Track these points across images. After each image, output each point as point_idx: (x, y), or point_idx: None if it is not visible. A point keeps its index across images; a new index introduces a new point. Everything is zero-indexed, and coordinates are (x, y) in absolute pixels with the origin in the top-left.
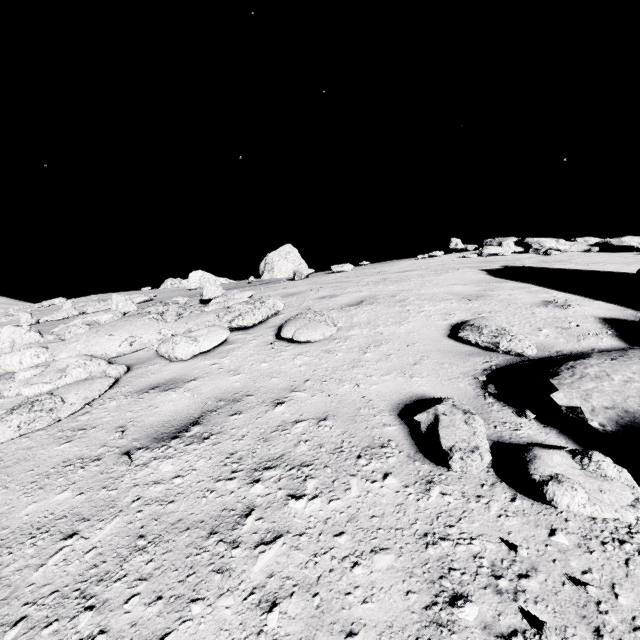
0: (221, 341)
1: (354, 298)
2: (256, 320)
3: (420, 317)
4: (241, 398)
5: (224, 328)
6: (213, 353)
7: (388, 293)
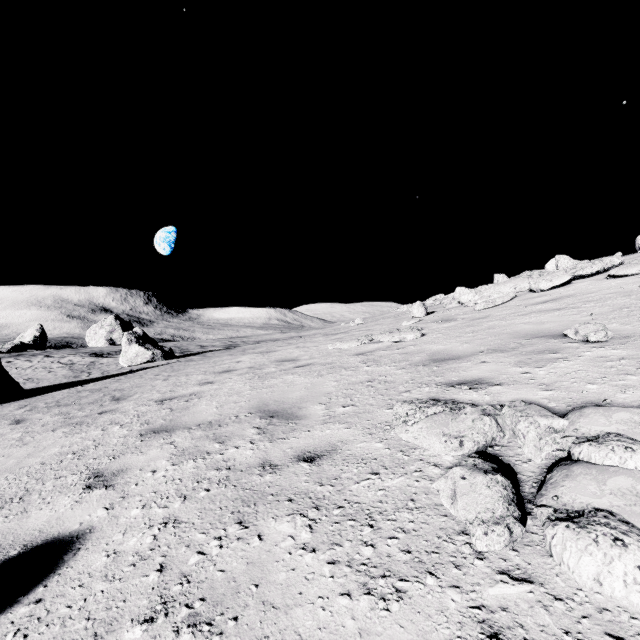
0: (565, 281)
1: None
2: (592, 270)
3: None
4: (572, 295)
5: (568, 275)
6: (561, 288)
7: None
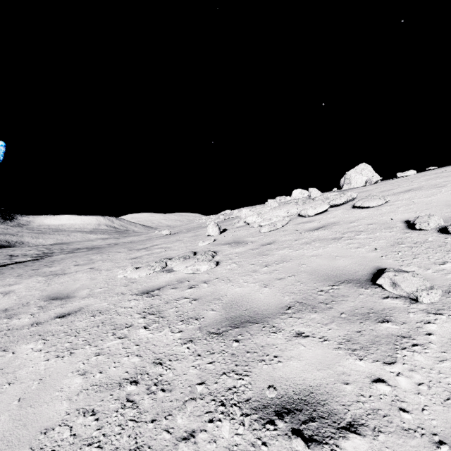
0: (326, 209)
1: (405, 189)
2: (341, 201)
3: (446, 193)
4: (337, 223)
5: (326, 204)
6: (322, 214)
7: (433, 184)
